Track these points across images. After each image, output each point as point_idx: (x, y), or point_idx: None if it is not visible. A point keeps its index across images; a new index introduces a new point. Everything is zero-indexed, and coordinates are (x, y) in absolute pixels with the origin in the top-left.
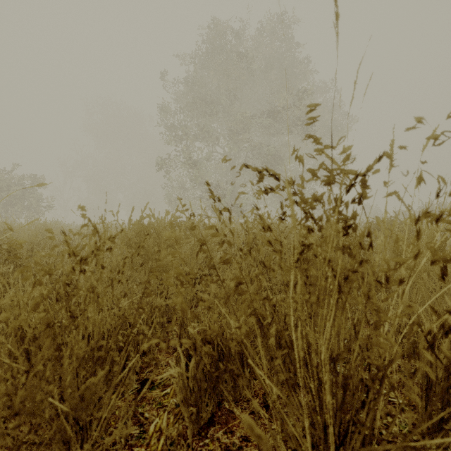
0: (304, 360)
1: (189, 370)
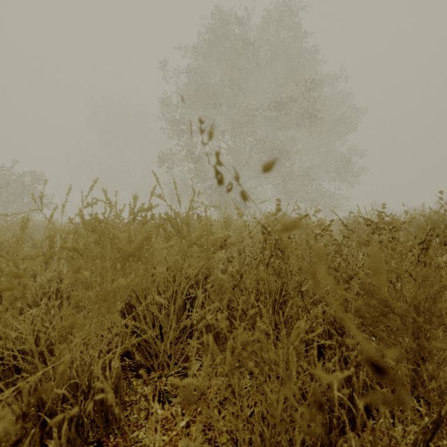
0: None
1: None
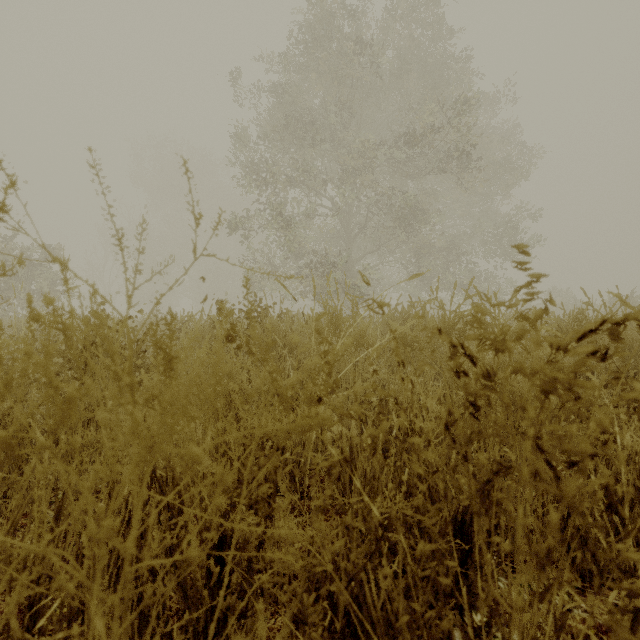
0: None
1: None
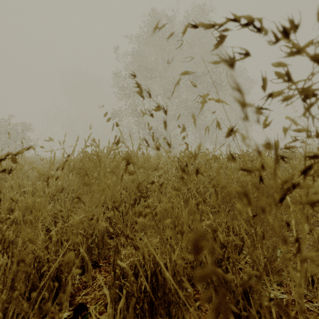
0: (242, 289)
1: (118, 313)
